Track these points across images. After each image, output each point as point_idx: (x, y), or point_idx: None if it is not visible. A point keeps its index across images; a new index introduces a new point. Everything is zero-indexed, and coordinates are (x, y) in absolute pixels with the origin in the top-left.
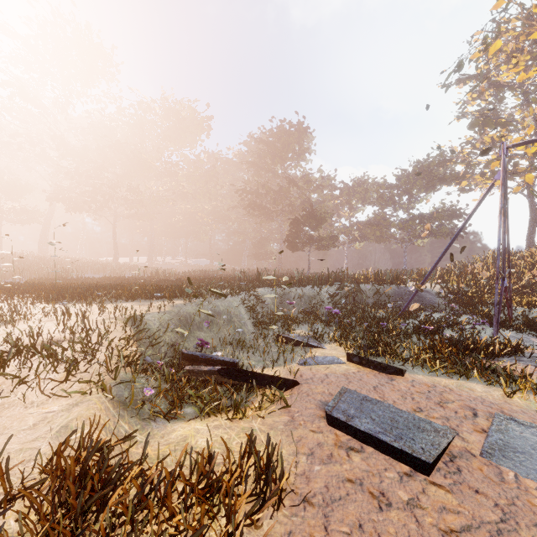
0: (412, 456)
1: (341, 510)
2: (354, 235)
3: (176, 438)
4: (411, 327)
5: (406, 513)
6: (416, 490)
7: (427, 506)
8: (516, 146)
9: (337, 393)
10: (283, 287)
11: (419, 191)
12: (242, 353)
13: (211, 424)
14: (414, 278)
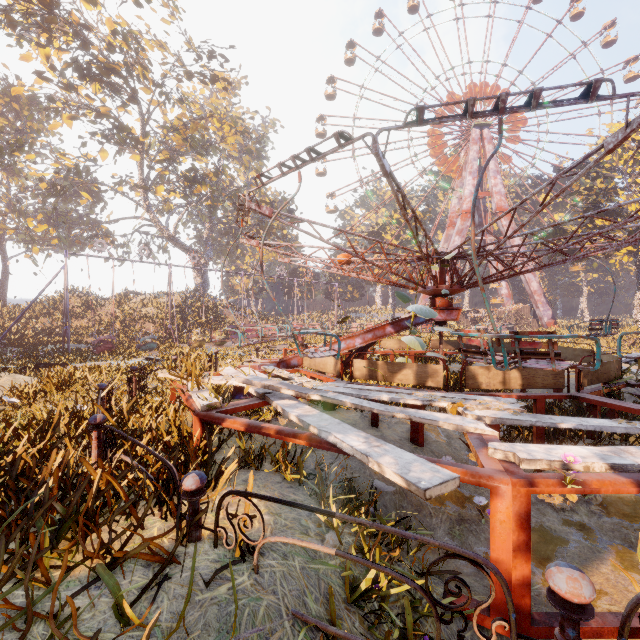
0: None
1: None
2: None
3: None
4: None
5: None
6: None
7: None
8: (73, 254)
9: None
10: None
11: None
12: None
13: None
14: None
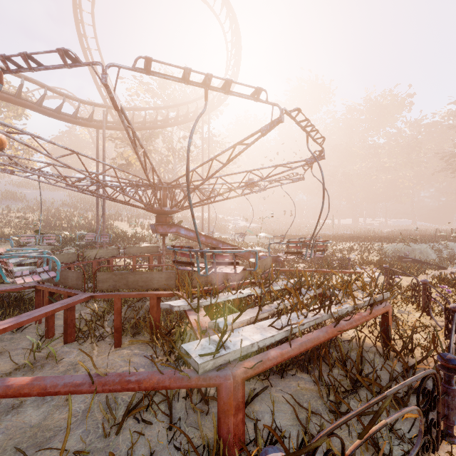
0: None
1: None
2: None
3: None
4: None
5: None
6: None
7: None
8: None
9: None
10: None
11: None
12: None
13: None
14: None
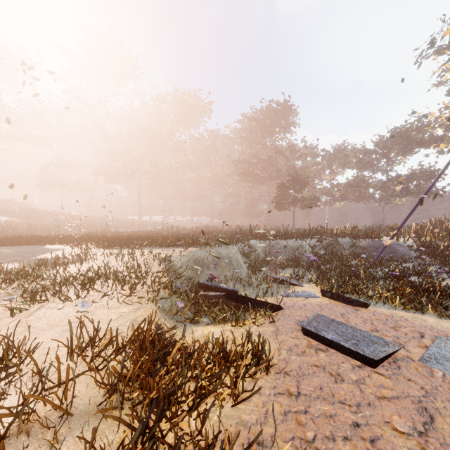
0: (363, 355)
1: (309, 380)
2: (335, 195)
3: (199, 335)
4: (381, 274)
5: (354, 386)
6: (363, 375)
7: (369, 384)
8: None
9: (311, 316)
10: (271, 239)
11: (397, 155)
12: (239, 287)
13: (221, 329)
14: (389, 233)
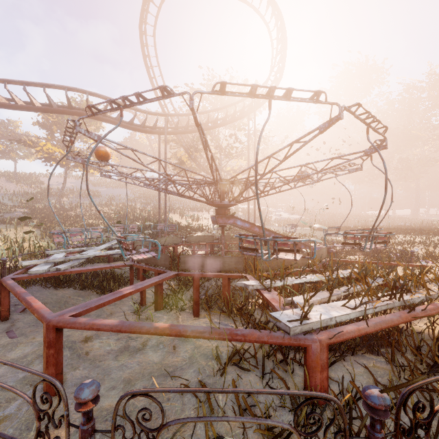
0: None
1: None
2: None
3: None
4: None
5: None
6: None
7: None
8: None
9: None
10: None
11: None
12: None
13: None
14: None
